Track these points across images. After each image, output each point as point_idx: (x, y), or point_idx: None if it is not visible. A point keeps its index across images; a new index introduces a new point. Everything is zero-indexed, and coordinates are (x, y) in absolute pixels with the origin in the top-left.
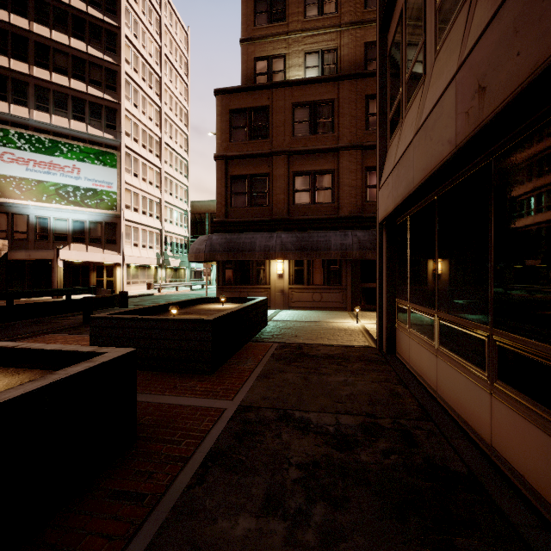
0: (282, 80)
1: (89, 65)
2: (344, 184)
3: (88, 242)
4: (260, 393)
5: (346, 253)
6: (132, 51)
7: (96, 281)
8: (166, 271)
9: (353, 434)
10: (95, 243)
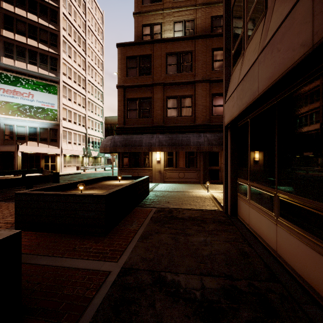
0: (160, 38)
1: (39, 30)
2: (199, 104)
3: (38, 140)
4: (140, 254)
5: (200, 147)
6: (67, 22)
7: (44, 165)
8: (89, 159)
9: (217, 300)
10: (43, 141)
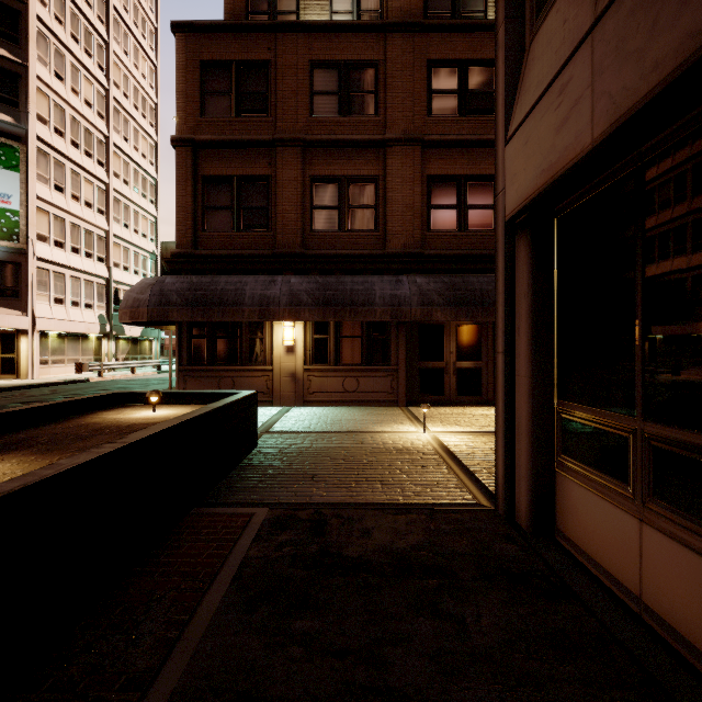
0: (293, 19)
1: None
2: (395, 201)
3: None
4: None
5: (400, 311)
6: None
7: None
8: (118, 344)
9: None
10: None
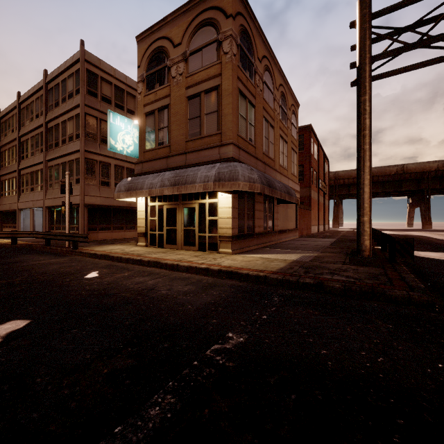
0: None
1: None
2: None
3: None
4: None
5: None
6: None
7: None
8: None
9: None
10: None
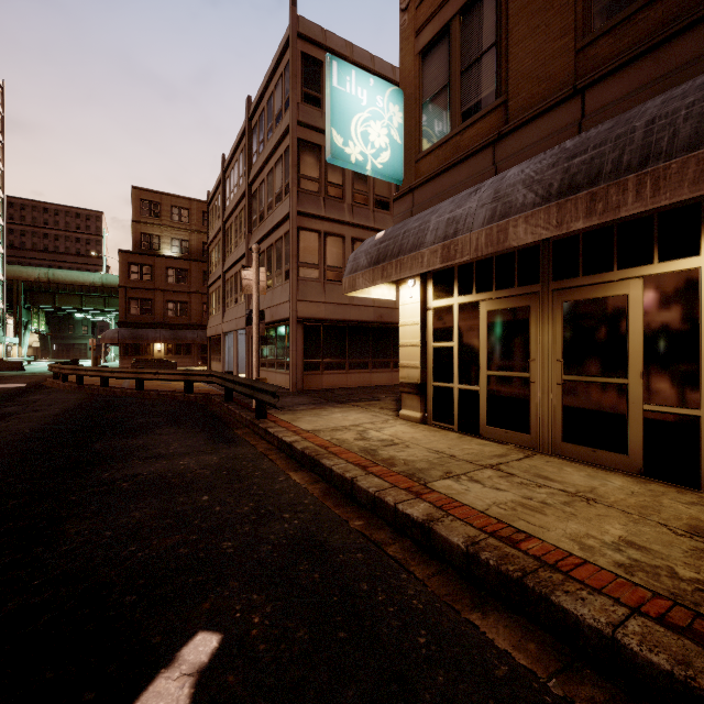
0: (161, 254)
1: None
2: (193, 309)
3: None
4: None
5: (195, 341)
6: None
7: None
8: None
9: None
10: None
